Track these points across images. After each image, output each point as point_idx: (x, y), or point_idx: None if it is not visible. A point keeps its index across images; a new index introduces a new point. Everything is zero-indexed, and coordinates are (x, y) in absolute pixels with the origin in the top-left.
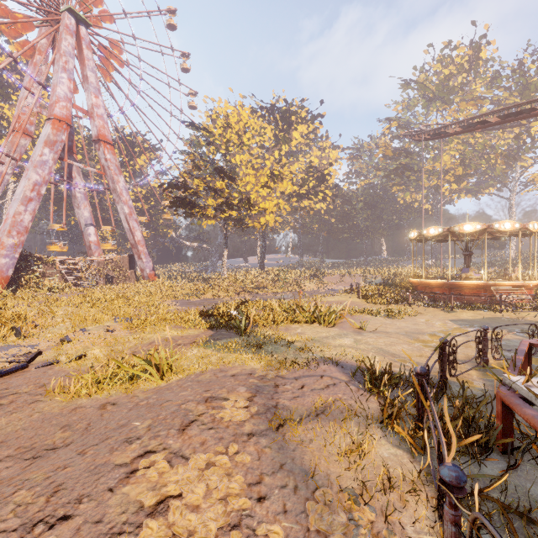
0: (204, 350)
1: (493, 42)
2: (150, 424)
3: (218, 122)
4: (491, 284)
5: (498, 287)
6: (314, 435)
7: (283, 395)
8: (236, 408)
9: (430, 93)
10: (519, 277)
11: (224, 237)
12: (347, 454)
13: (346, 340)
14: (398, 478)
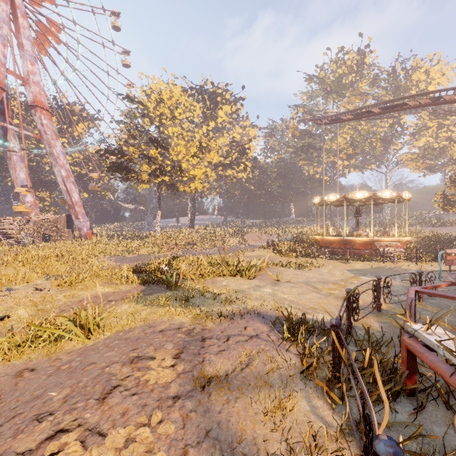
0: (135, 306)
1: (374, 51)
2: (67, 395)
3: (152, 97)
4: (375, 240)
5: (380, 242)
6: (240, 393)
7: (210, 349)
8: (162, 368)
9: (328, 87)
10: (395, 235)
11: (158, 200)
12: (272, 412)
13: (265, 291)
14: (321, 434)
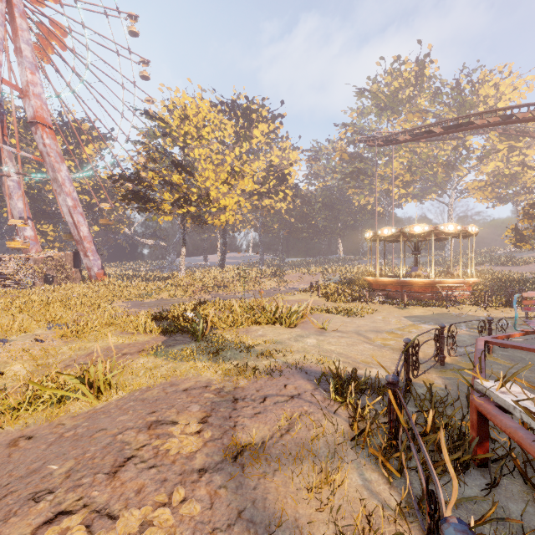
0: (154, 360)
1: (436, 61)
2: (70, 468)
3: (175, 112)
4: (437, 282)
5: (443, 284)
6: (279, 465)
7: (243, 412)
8: (186, 435)
9: (382, 103)
10: (460, 275)
11: (182, 234)
12: (318, 488)
13: (309, 342)
14: (376, 514)
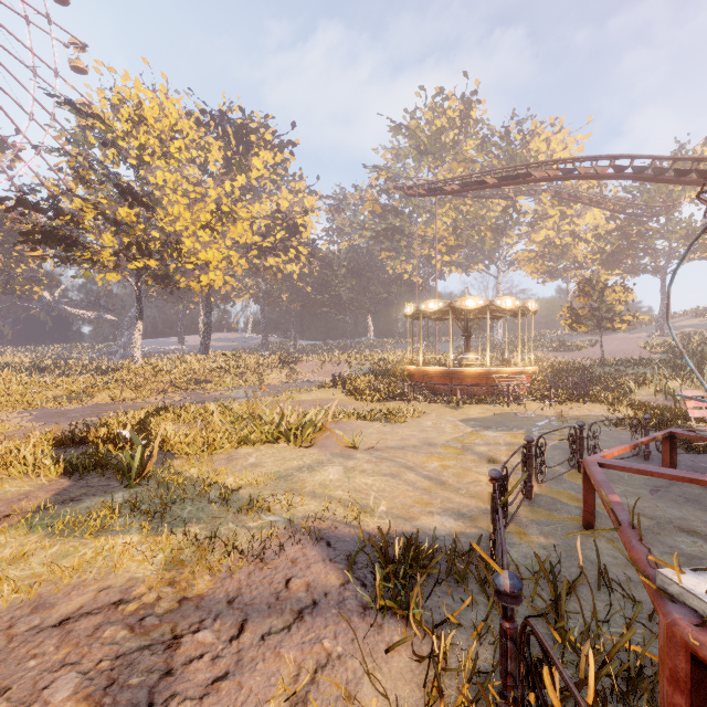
0: (21, 540)
1: (483, 102)
2: None
3: (122, 110)
4: (493, 371)
5: (500, 374)
6: None
7: (186, 679)
8: None
9: (422, 145)
10: (519, 363)
11: (137, 302)
12: None
13: (332, 472)
14: None
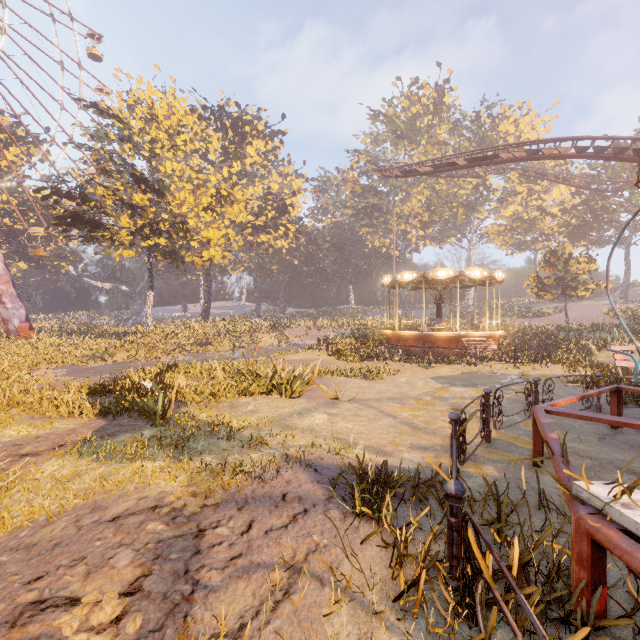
0: (74, 463)
1: (455, 89)
2: None
3: (137, 110)
4: (463, 335)
5: (469, 338)
6: None
7: (211, 556)
8: (88, 634)
9: (399, 131)
10: (486, 328)
11: (149, 275)
12: None
13: (318, 418)
14: None
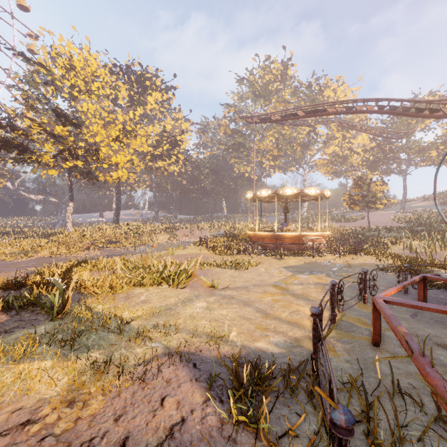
0: None
1: (295, 65)
2: None
3: (58, 60)
4: (303, 235)
5: (307, 237)
6: None
7: None
8: None
9: (257, 92)
10: (319, 230)
11: (69, 189)
12: None
13: (198, 306)
14: None
